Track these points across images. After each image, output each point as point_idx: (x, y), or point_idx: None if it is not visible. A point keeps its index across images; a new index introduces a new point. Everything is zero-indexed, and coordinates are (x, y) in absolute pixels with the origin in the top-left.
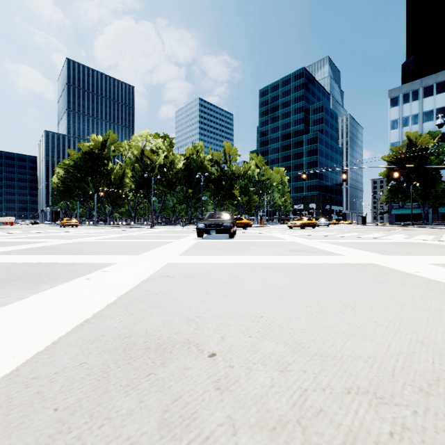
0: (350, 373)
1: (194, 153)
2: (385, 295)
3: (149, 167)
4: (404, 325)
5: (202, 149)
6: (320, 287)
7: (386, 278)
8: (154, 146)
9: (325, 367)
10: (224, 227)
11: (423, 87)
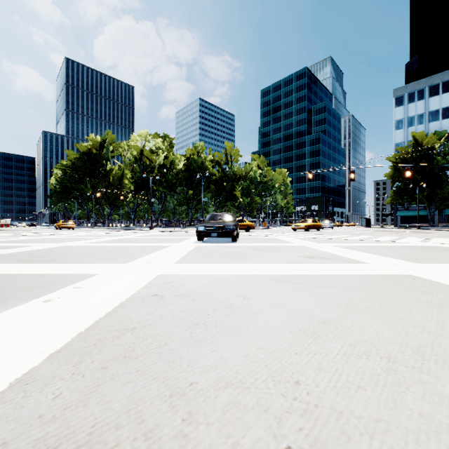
0: None
1: (194, 153)
2: None
3: (149, 168)
4: None
5: (203, 149)
6: (364, 315)
7: (443, 298)
8: (153, 146)
9: None
10: (226, 230)
11: (429, 87)
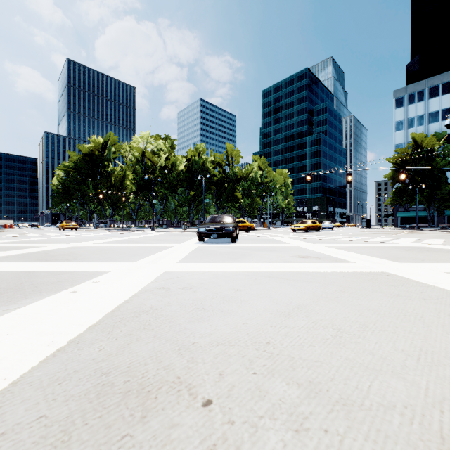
0: (385, 434)
1: (196, 154)
2: (407, 312)
3: (150, 169)
4: (438, 355)
5: (204, 150)
6: (332, 302)
7: (404, 290)
8: (155, 147)
9: (351, 423)
10: (226, 231)
11: (429, 88)
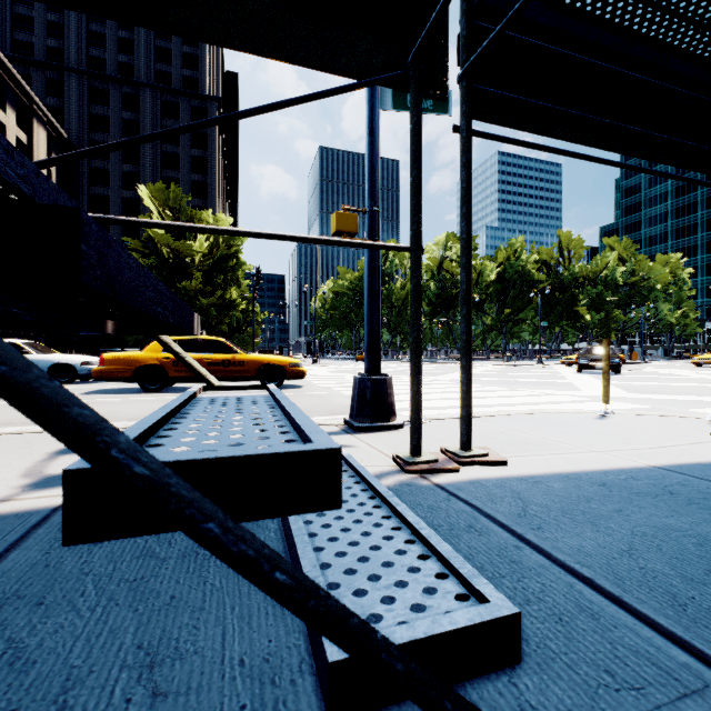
0: None
1: (510, 255)
2: None
3: (448, 283)
4: None
5: (522, 246)
6: None
7: None
8: (454, 254)
9: None
10: (611, 363)
11: None
